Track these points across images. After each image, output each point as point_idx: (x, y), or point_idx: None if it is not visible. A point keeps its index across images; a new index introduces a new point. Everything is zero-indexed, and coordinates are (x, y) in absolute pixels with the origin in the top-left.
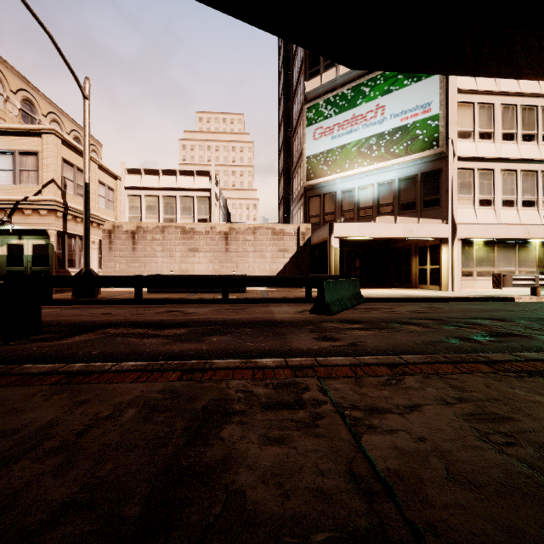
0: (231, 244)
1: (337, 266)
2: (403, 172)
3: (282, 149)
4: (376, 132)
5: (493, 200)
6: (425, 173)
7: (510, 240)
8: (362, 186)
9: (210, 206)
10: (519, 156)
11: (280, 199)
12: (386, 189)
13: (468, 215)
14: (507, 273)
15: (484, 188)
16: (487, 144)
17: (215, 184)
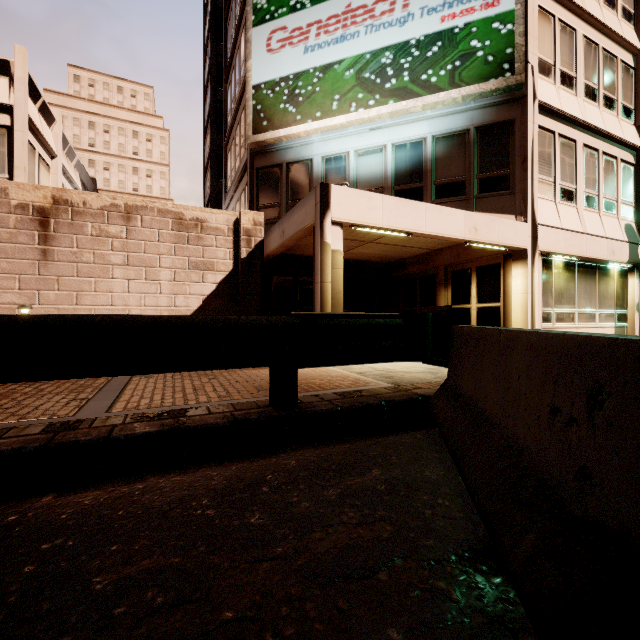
0: (59, 241)
1: (337, 296)
2: (441, 124)
3: (209, 121)
4: (394, 40)
5: (575, 192)
6: (483, 128)
7: (590, 262)
8: (363, 149)
9: (12, 150)
10: (604, 128)
11: (207, 201)
12: (409, 155)
13: (550, 212)
14: (587, 316)
15: (566, 170)
16: (569, 94)
17: (40, 114)
